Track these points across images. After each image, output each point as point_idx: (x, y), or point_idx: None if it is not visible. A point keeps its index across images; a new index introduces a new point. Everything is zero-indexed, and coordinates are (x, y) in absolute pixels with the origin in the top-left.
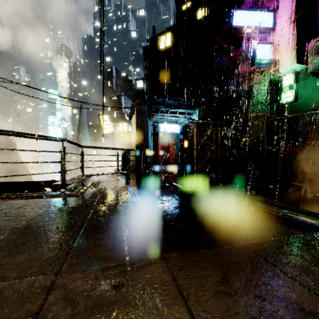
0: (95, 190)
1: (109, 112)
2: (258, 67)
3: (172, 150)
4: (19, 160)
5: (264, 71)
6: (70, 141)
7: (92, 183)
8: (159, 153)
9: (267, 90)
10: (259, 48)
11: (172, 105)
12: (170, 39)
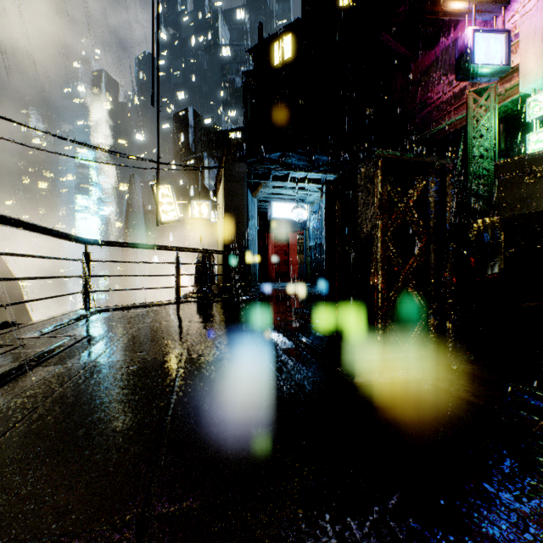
0: (44, 379)
1: (182, 187)
2: (470, 85)
3: (295, 255)
4: (7, 274)
5: (487, 88)
6: (16, 222)
7: (75, 340)
8: (270, 261)
9: (494, 128)
10: (478, 40)
11: (295, 166)
12: (291, 47)
